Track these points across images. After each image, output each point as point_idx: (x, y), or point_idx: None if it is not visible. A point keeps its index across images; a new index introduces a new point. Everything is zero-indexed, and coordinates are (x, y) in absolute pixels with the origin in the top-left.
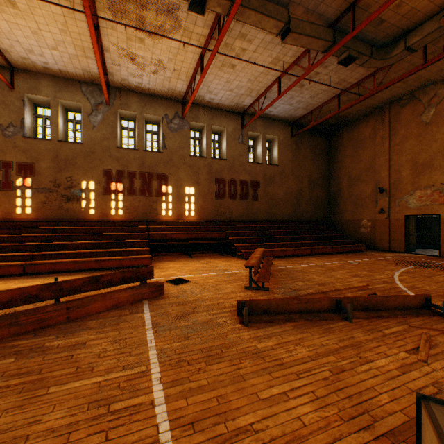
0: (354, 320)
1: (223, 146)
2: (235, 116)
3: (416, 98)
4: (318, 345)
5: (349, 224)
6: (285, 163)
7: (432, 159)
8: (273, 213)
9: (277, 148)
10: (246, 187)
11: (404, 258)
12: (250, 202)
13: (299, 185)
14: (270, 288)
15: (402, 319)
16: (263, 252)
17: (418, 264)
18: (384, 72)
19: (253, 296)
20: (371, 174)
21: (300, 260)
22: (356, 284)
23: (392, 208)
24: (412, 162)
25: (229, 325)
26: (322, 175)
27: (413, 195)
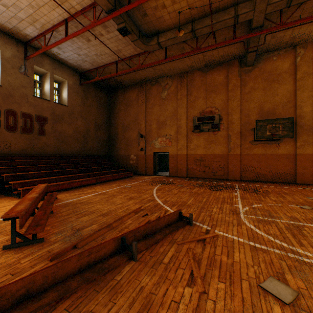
0: (138, 255)
1: None
2: (15, 42)
3: (159, 83)
4: None
5: (123, 158)
6: (74, 105)
7: (166, 120)
8: (63, 148)
9: (66, 90)
10: (31, 121)
11: (154, 179)
12: (35, 136)
13: (87, 126)
14: (46, 237)
15: (171, 237)
16: (47, 188)
17: (162, 182)
18: (145, 57)
19: (14, 262)
20: (136, 125)
21: (87, 190)
22: (133, 206)
23: (147, 148)
24: (157, 120)
25: None
26: (105, 121)
27: (157, 140)
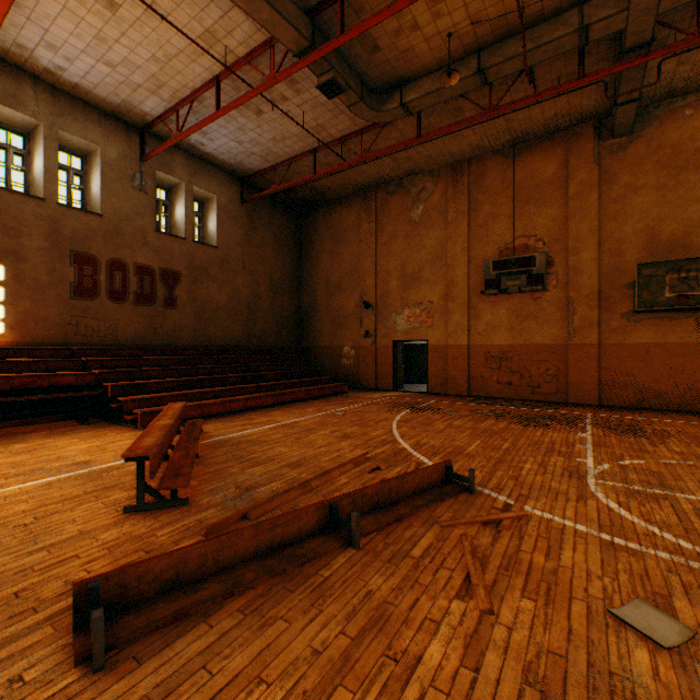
0: (362, 540)
1: (95, 186)
2: (125, 129)
3: (405, 188)
4: (307, 660)
5: (328, 353)
6: (231, 246)
7: (421, 270)
8: (209, 333)
9: (215, 216)
10: (152, 280)
11: (395, 399)
12: (159, 310)
13: (255, 288)
14: (192, 498)
15: (427, 513)
16: (185, 410)
17: (412, 407)
18: (374, 135)
19: (145, 533)
20: (355, 281)
21: (257, 417)
22: (350, 452)
23: (379, 331)
24: (401, 271)
25: (28, 692)
26: (291, 275)
27: (402, 315)
